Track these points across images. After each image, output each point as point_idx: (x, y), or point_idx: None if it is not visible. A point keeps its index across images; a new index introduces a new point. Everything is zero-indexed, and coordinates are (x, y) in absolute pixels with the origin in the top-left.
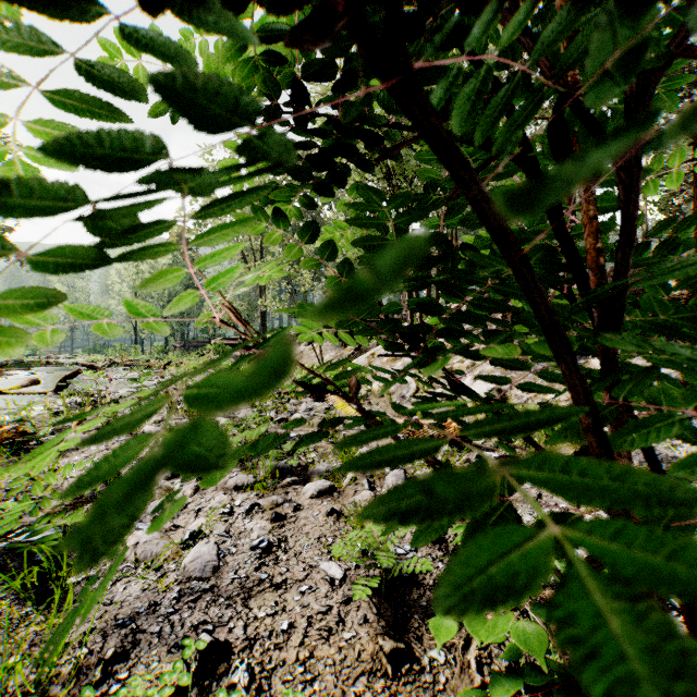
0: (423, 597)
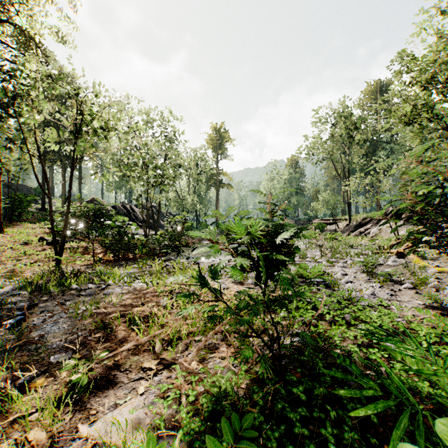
0: None
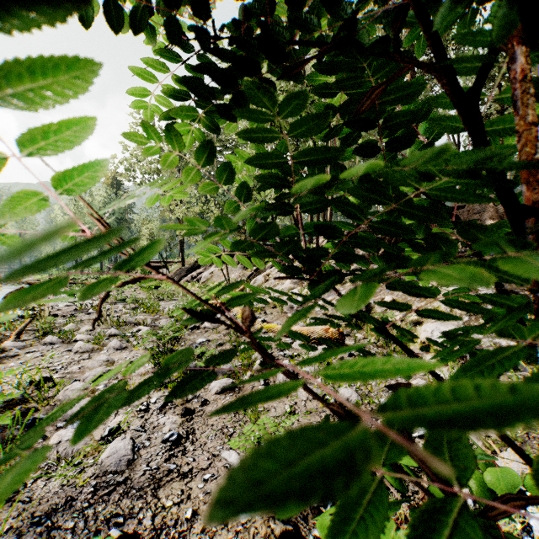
0: None
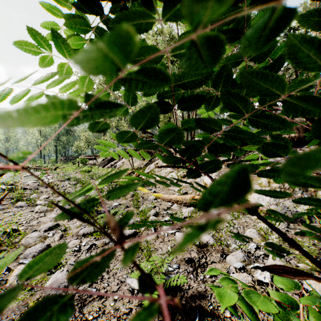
0: (183, 297)
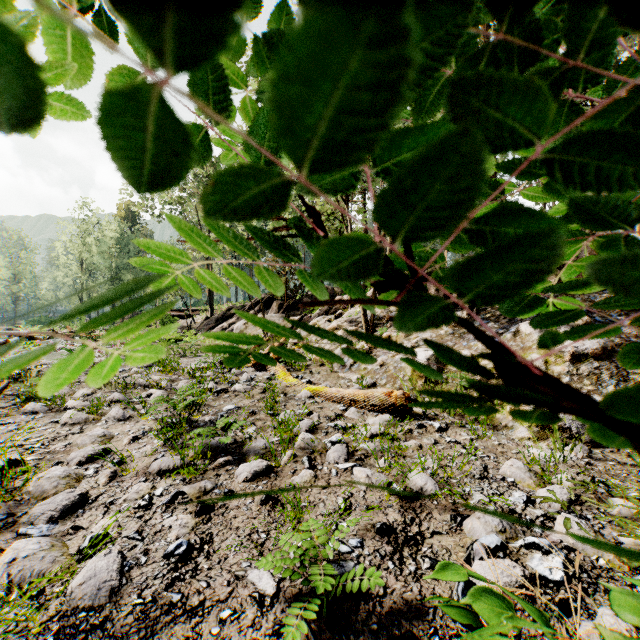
0: (372, 615)
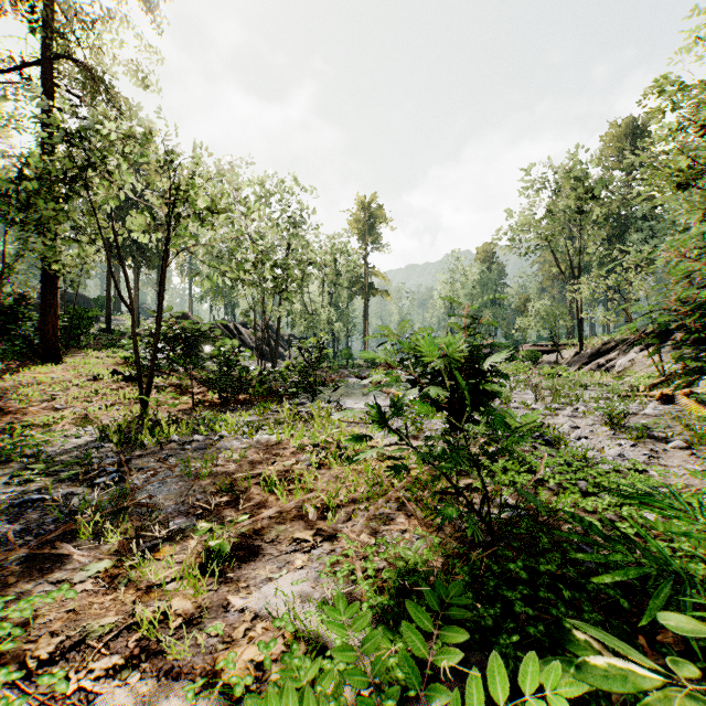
0: None
